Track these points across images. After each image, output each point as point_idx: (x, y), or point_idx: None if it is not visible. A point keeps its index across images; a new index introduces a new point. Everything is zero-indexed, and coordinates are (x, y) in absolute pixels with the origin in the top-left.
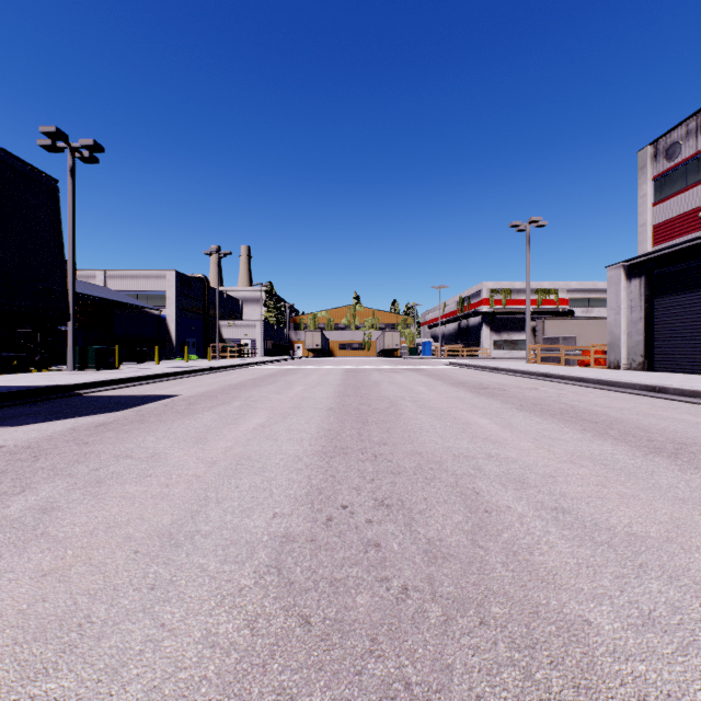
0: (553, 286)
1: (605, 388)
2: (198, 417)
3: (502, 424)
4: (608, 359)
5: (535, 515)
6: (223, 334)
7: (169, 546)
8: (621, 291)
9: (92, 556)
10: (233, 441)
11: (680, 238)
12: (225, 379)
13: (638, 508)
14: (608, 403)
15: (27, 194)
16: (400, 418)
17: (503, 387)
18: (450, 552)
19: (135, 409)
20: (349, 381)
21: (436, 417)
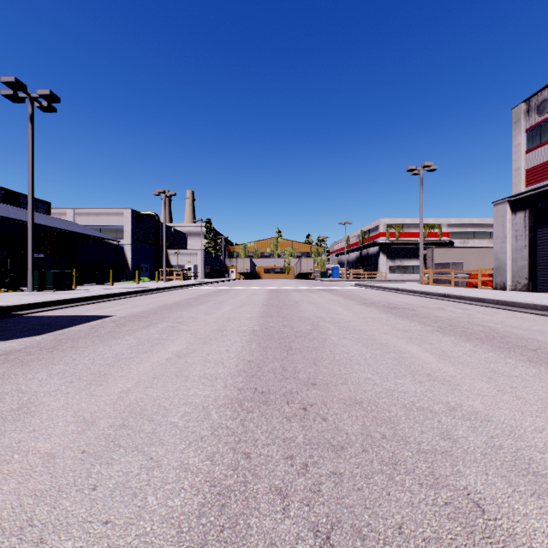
0: (437, 222)
1: (506, 308)
2: (115, 343)
3: (435, 352)
4: (495, 281)
5: None
6: (171, 261)
7: None
8: (507, 223)
9: None
10: (135, 381)
11: None
12: (163, 299)
13: None
14: (523, 325)
15: None
16: (325, 345)
17: (411, 306)
18: None
19: (58, 332)
20: (273, 301)
21: (362, 343)
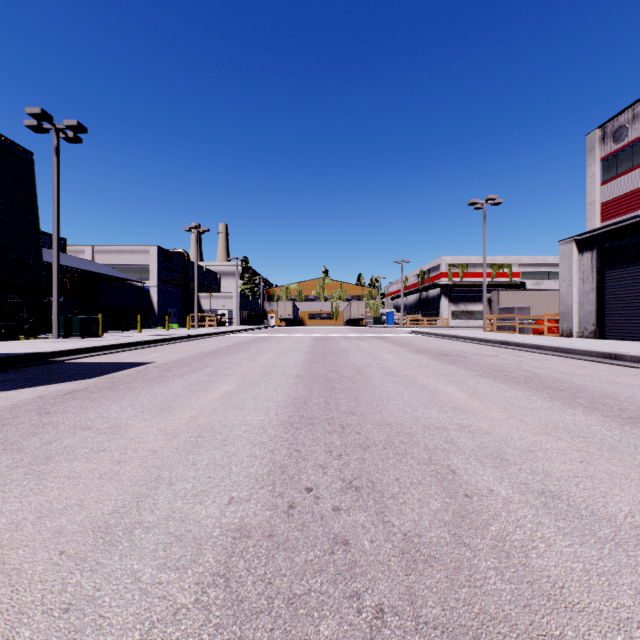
0: (506, 260)
1: (562, 355)
2: (168, 385)
3: (468, 392)
4: (561, 328)
5: (521, 500)
6: (203, 305)
7: (102, 543)
8: (574, 264)
9: (7, 560)
10: (198, 411)
11: (627, 214)
12: (200, 346)
13: (634, 492)
14: (568, 370)
15: (1, 165)
16: (367, 386)
17: (464, 354)
18: (431, 553)
19: (108, 376)
20: (318, 348)
21: (403, 385)
